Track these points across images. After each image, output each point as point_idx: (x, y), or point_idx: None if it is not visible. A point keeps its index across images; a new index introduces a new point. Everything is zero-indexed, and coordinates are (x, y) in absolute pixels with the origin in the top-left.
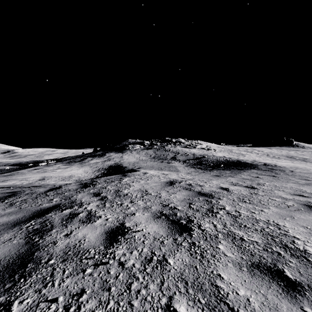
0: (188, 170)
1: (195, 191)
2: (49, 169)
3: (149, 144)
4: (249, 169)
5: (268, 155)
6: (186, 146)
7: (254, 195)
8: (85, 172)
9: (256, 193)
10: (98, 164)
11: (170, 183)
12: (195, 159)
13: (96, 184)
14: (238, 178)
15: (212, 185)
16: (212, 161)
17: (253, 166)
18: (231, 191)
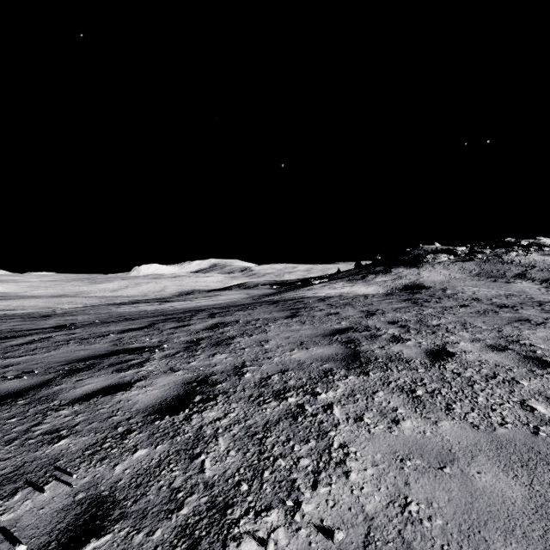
0: (545, 292)
1: (534, 300)
2: (337, 287)
3: (467, 251)
4: None
5: None
6: None
7: None
8: (375, 291)
9: None
10: (387, 282)
11: (504, 296)
12: None
13: (422, 292)
14: None
15: None
16: None
17: None
18: None
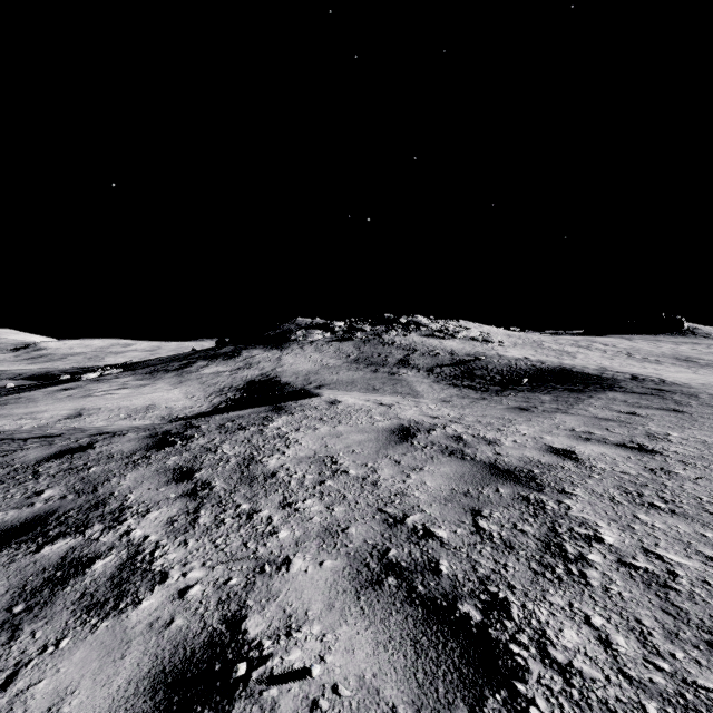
0: (442, 392)
1: (479, 461)
2: (99, 390)
3: (346, 328)
4: (602, 392)
5: (631, 355)
6: (434, 332)
7: (666, 477)
8: (186, 396)
9: (669, 471)
10: (222, 375)
11: (402, 433)
12: (457, 365)
13: (194, 435)
14: (583, 417)
15: (521, 440)
16: (499, 370)
17: (606, 382)
18: (588, 461)
